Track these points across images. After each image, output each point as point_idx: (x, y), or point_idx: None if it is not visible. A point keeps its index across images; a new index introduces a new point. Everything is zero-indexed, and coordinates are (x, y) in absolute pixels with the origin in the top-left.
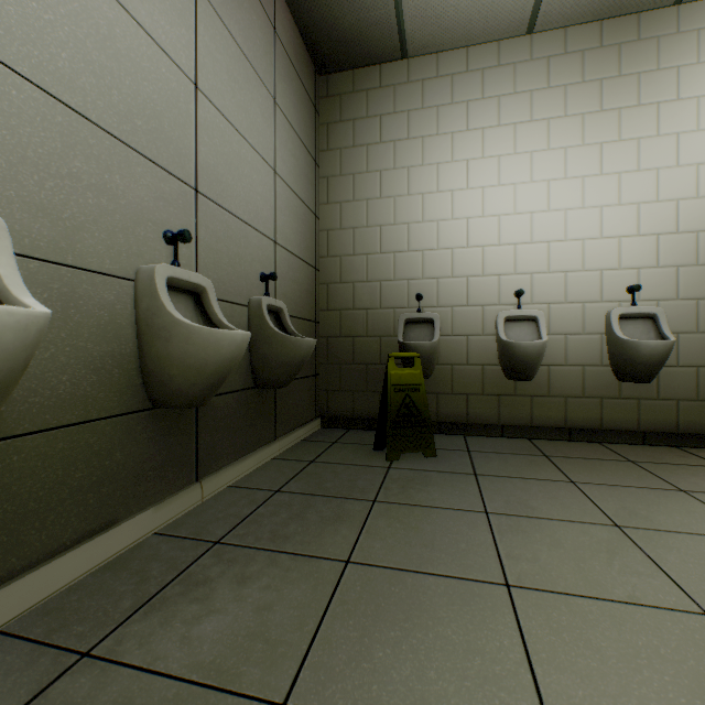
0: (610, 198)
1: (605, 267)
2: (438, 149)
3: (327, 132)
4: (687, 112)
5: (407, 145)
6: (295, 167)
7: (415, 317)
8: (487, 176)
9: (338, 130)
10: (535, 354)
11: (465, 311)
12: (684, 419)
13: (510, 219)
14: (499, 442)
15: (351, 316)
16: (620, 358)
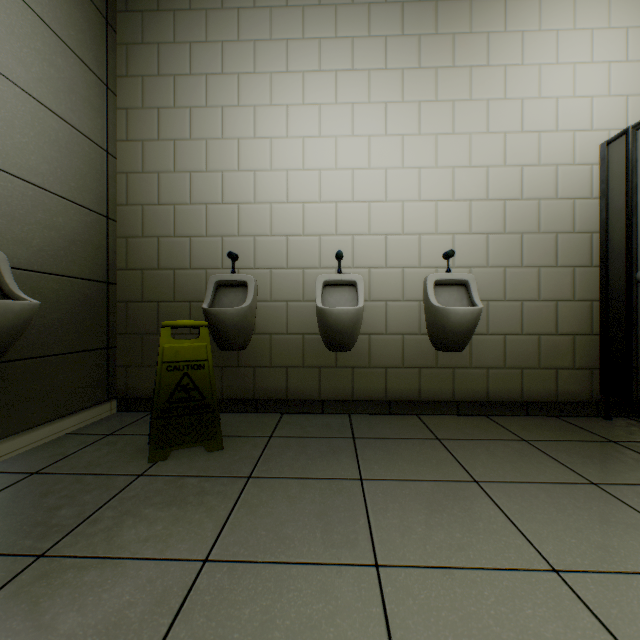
0: (428, 160)
1: (423, 231)
2: (256, 89)
3: (127, 55)
4: (496, 80)
5: (221, 81)
6: (54, 79)
7: (227, 280)
8: (308, 125)
9: (140, 54)
10: (349, 322)
11: (285, 274)
12: (494, 387)
13: (332, 175)
14: (315, 420)
15: (156, 277)
16: (435, 326)
